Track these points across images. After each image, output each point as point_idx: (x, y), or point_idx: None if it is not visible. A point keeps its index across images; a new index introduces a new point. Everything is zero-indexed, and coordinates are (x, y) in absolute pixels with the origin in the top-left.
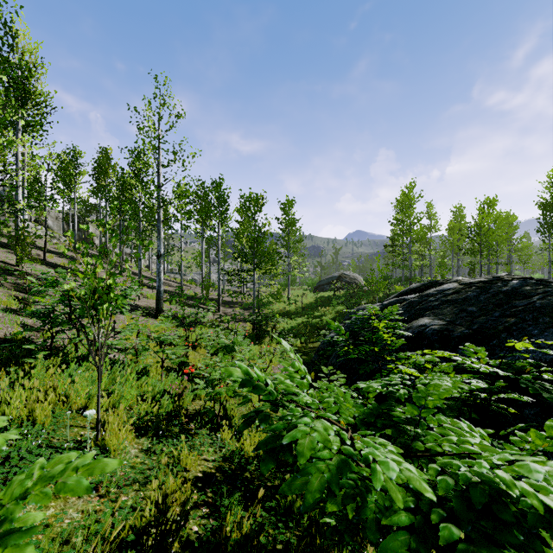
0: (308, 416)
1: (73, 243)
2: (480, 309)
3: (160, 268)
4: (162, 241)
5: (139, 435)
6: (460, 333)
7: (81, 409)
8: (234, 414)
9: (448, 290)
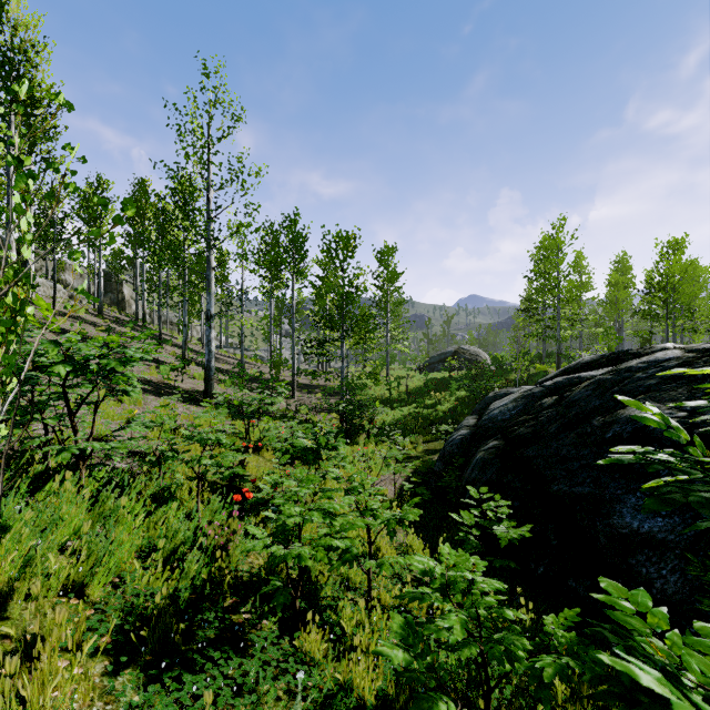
0: None
1: None
2: None
3: (210, 334)
4: (212, 296)
5: (118, 664)
6: None
7: (2, 595)
8: (324, 578)
9: (667, 361)
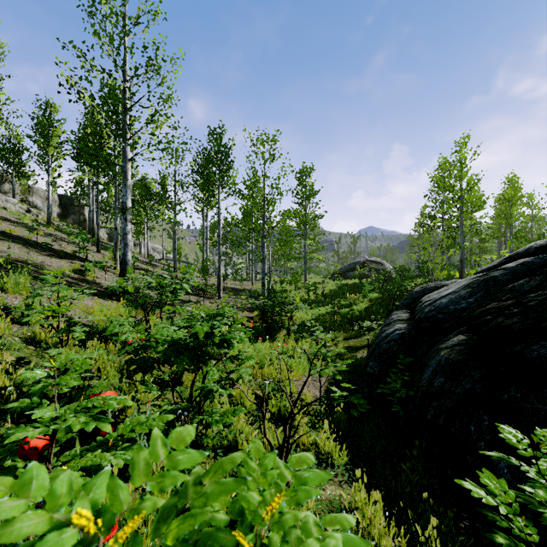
0: None
1: None
2: None
3: (126, 227)
4: (128, 189)
5: None
6: None
7: None
8: None
9: None
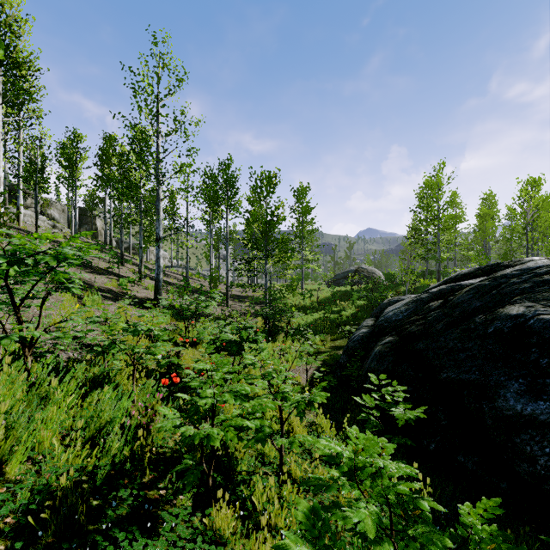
0: None
1: None
2: None
3: (159, 253)
4: (161, 222)
5: (14, 549)
6: None
7: None
8: (241, 454)
9: (538, 269)
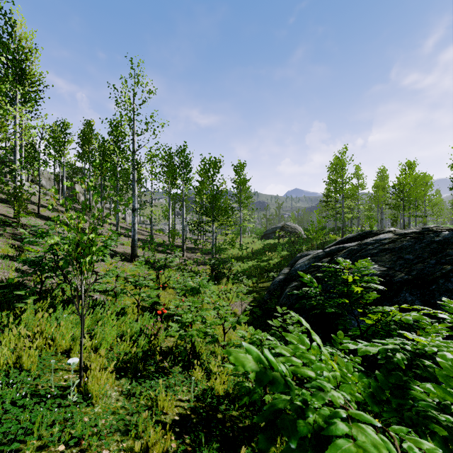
0: (339, 416)
1: (56, 199)
2: (417, 257)
3: (134, 220)
4: (136, 197)
5: (119, 376)
6: (400, 279)
7: (66, 351)
8: (202, 350)
9: (384, 240)
